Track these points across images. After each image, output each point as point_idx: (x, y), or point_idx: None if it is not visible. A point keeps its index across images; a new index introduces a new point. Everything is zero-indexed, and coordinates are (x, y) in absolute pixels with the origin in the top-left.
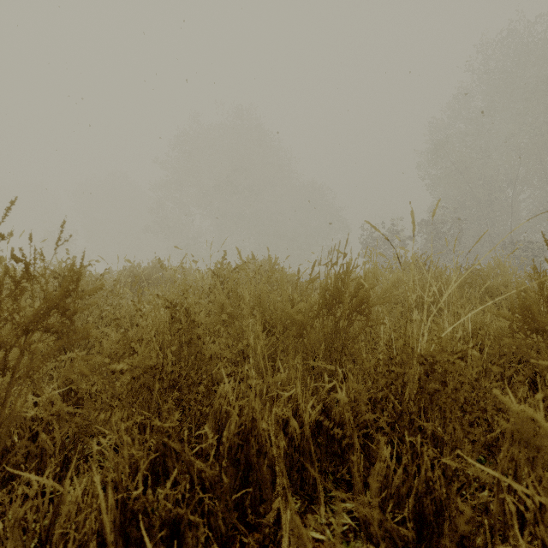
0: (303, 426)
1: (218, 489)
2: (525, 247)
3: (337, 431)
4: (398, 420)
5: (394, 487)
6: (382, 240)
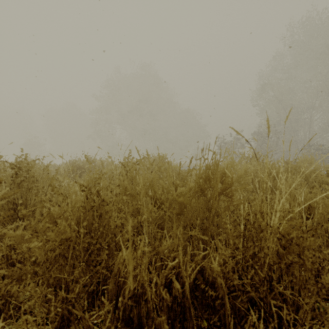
0: (184, 286)
1: None
2: (317, 148)
3: (212, 293)
4: (261, 286)
5: None
6: (230, 144)
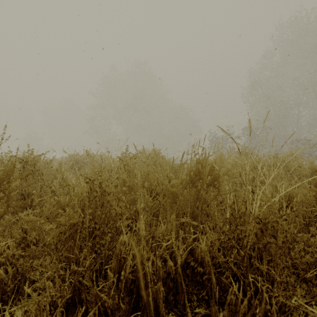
0: (176, 264)
1: (117, 314)
2: (305, 143)
3: (200, 269)
4: (242, 262)
5: (241, 314)
6: (221, 138)
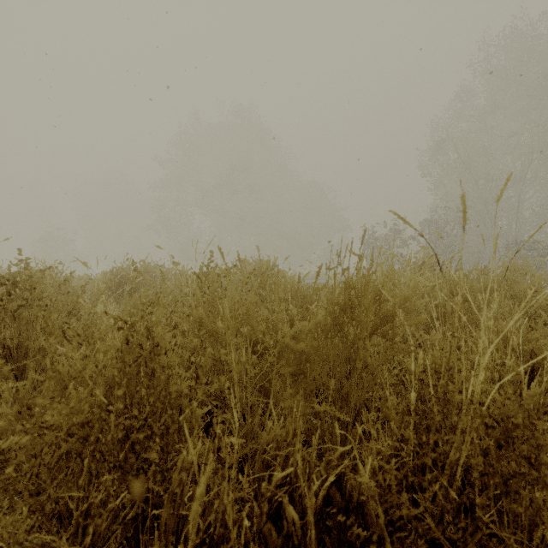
0: (305, 515)
1: None
2: (530, 247)
3: (359, 531)
4: (456, 519)
5: None
6: (384, 240)
